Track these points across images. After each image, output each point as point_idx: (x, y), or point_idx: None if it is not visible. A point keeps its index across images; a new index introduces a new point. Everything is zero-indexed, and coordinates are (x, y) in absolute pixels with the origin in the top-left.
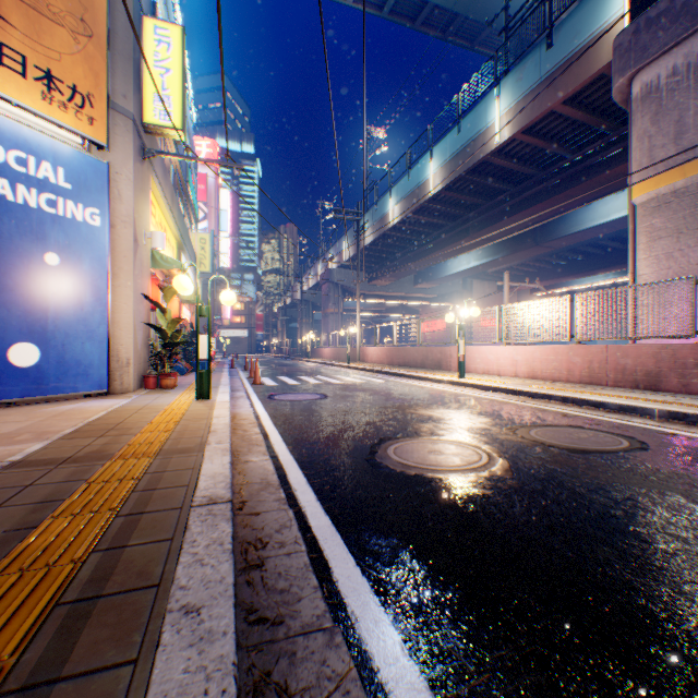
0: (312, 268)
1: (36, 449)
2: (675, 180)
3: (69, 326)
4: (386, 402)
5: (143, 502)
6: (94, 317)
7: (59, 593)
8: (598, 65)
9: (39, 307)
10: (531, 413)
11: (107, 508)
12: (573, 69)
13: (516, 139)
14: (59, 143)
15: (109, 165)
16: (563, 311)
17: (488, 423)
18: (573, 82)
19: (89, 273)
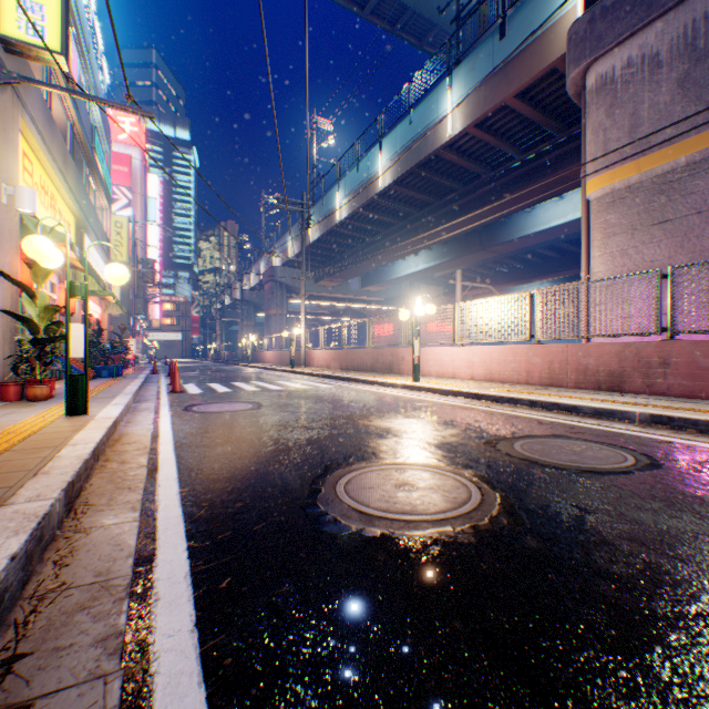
0: (254, 267)
1: None
2: (630, 175)
3: None
4: (334, 412)
5: None
6: None
7: None
8: (551, 58)
9: None
10: (503, 421)
11: None
12: (526, 61)
13: (468, 132)
14: None
15: None
16: (522, 308)
17: (460, 436)
18: (526, 74)
19: None
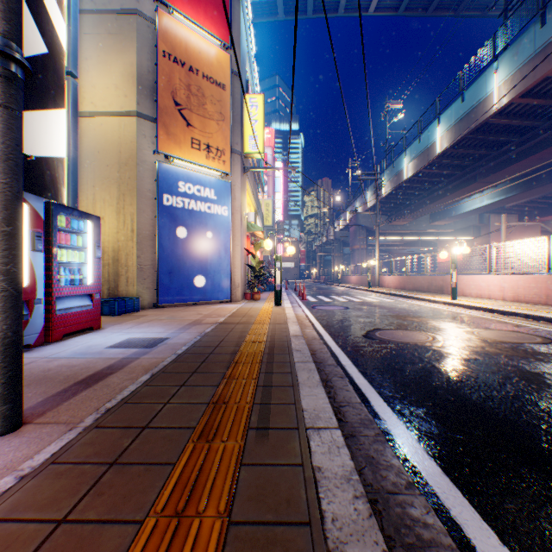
0: (342, 214)
1: (223, 319)
2: None
3: (215, 267)
4: (386, 313)
5: (273, 334)
6: (225, 262)
7: (264, 345)
8: None
9: (205, 258)
10: (489, 323)
11: (263, 334)
12: None
13: (513, 102)
14: (211, 178)
15: (231, 183)
16: (541, 248)
17: (449, 326)
18: None
19: (223, 240)
